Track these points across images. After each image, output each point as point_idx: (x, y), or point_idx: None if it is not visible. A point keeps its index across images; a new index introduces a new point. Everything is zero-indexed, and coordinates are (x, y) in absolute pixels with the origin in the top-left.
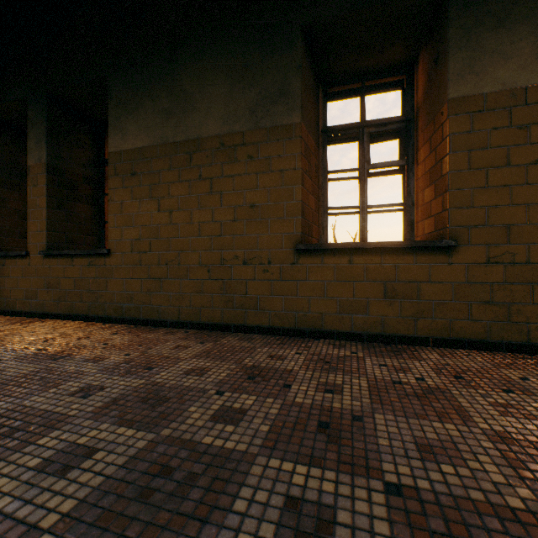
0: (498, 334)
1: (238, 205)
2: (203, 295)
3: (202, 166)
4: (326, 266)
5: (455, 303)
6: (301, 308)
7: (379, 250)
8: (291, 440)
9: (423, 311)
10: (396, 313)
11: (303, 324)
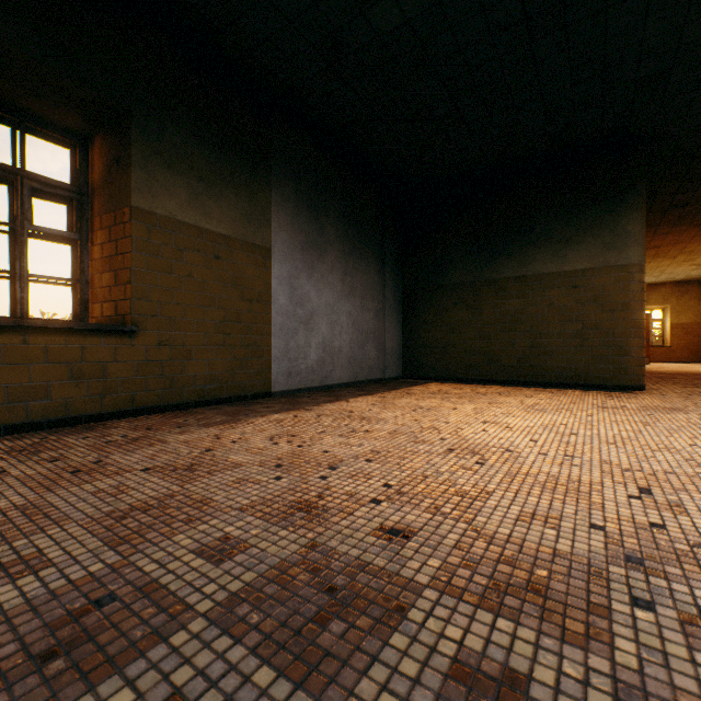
0: (167, 399)
1: None
2: None
3: None
4: None
5: (138, 378)
6: None
7: (65, 330)
8: (60, 484)
9: (111, 388)
10: (84, 394)
11: None
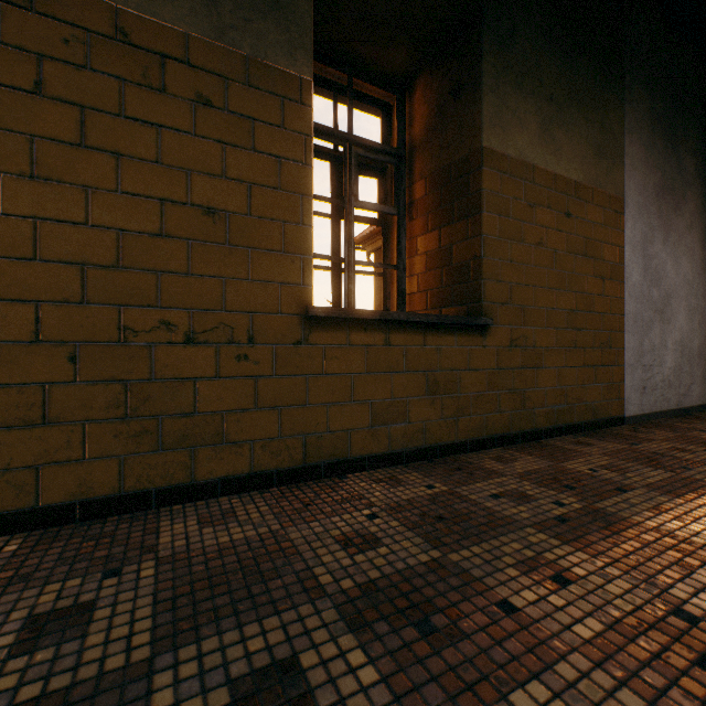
0: (517, 424)
1: (171, 200)
2: (48, 428)
3: (45, 57)
4: (354, 349)
5: (488, 394)
6: (313, 427)
7: (421, 325)
8: None
9: (463, 408)
10: (438, 415)
11: (318, 454)
